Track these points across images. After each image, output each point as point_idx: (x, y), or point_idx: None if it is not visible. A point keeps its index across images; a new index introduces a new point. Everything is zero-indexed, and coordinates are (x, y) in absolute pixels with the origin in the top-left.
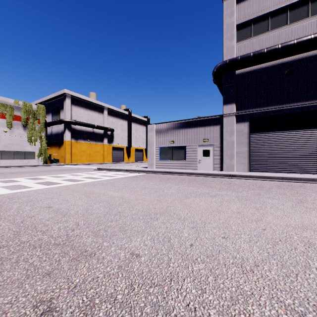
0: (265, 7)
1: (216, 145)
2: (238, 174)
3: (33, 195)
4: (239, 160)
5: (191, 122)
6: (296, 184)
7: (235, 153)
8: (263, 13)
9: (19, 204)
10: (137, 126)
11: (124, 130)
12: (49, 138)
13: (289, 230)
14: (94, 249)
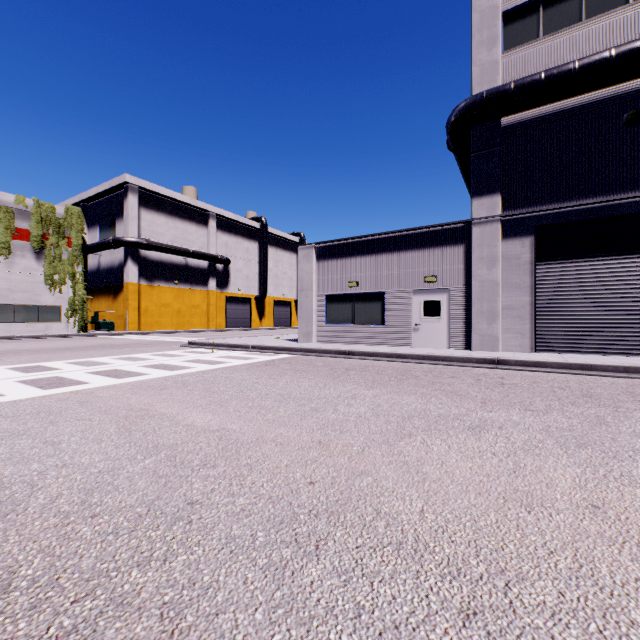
0: None
1: (455, 291)
2: (514, 359)
3: None
4: (510, 324)
5: (398, 238)
6: None
7: (501, 308)
8: None
9: None
10: (280, 252)
11: (251, 261)
12: (95, 278)
13: None
14: None
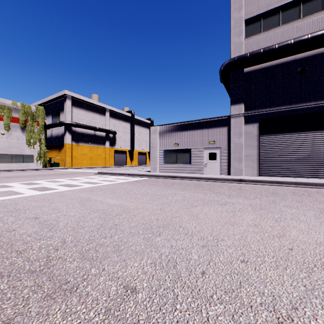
0: (276, 0)
1: (223, 148)
2: (248, 179)
3: (22, 203)
4: (248, 163)
5: (197, 123)
6: (312, 190)
7: (244, 156)
8: (273, 6)
9: (2, 214)
10: (141, 128)
11: (126, 133)
12: (49, 141)
13: (321, 249)
14: (77, 280)
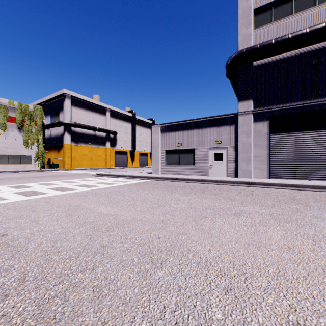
0: None
1: (230, 148)
2: (259, 182)
3: None
4: (257, 165)
5: (201, 121)
6: None
7: (252, 157)
8: None
9: None
10: (142, 128)
11: (127, 133)
12: (48, 141)
13: None
14: None
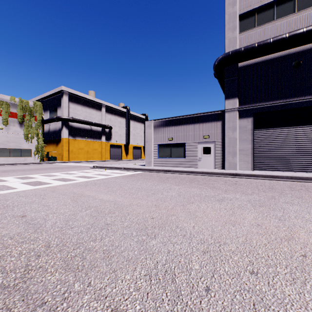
0: None
1: (217, 142)
2: (243, 173)
3: (12, 199)
4: (242, 157)
5: (191, 118)
6: (309, 184)
7: (238, 150)
8: (268, 1)
9: None
10: (136, 123)
11: (122, 128)
12: (47, 135)
13: None
14: (56, 300)
